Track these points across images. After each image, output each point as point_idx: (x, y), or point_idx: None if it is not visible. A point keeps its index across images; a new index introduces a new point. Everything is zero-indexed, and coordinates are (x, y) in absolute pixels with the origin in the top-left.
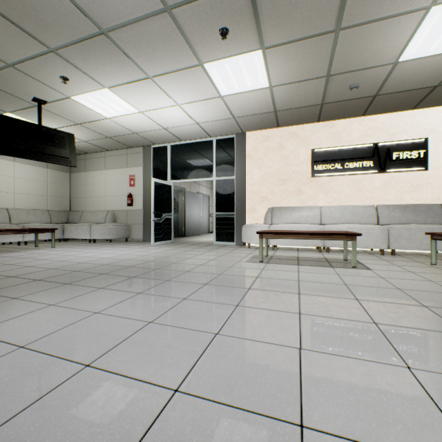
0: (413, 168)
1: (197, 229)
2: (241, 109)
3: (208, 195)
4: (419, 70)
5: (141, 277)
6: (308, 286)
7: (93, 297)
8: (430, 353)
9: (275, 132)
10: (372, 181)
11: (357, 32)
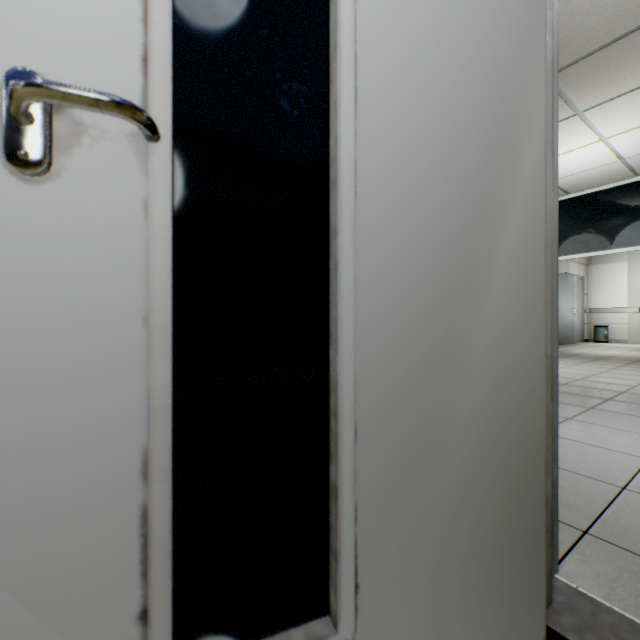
0: None
1: (568, 334)
2: None
3: (581, 276)
4: None
5: (623, 401)
6: None
7: (607, 418)
8: None
9: None
10: None
11: None
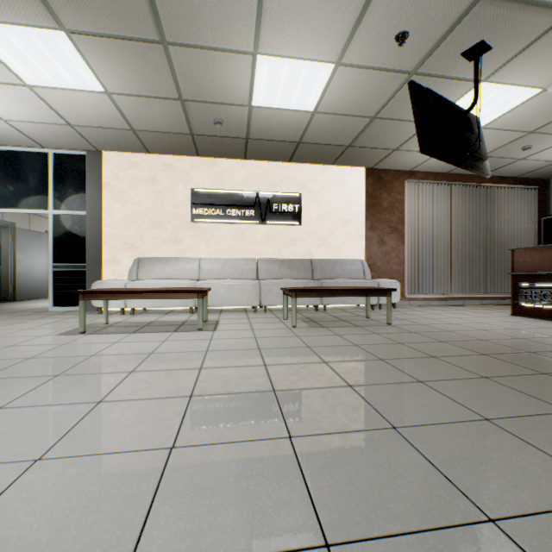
0: (290, 222)
1: (45, 289)
2: (76, 114)
3: None
4: (277, 121)
5: None
6: (93, 362)
7: None
8: (107, 430)
9: (146, 159)
10: (255, 232)
11: (191, 54)
